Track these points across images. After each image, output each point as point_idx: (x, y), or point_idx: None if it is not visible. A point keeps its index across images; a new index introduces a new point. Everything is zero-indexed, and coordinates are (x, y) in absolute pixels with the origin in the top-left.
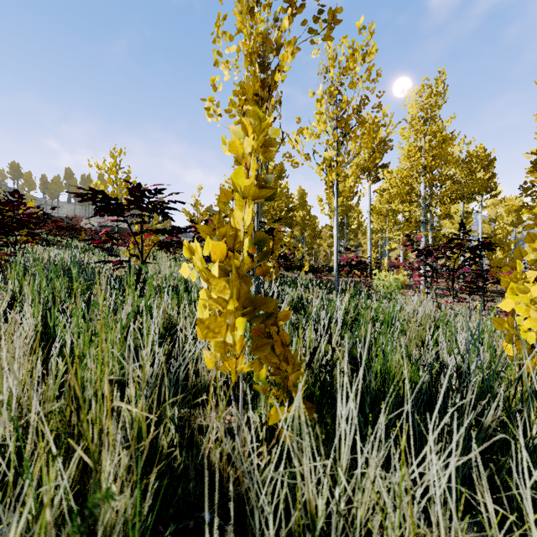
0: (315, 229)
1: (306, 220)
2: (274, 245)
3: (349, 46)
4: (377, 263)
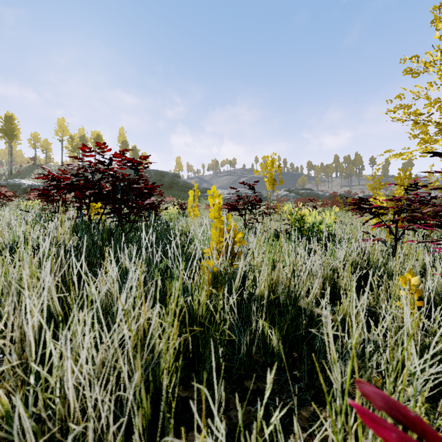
0: None
1: None
2: None
3: None
4: None
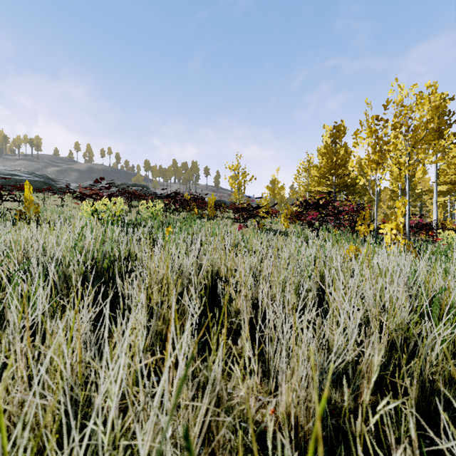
0: (373, 193)
1: (366, 186)
2: (366, 216)
3: (419, 97)
4: (444, 224)
